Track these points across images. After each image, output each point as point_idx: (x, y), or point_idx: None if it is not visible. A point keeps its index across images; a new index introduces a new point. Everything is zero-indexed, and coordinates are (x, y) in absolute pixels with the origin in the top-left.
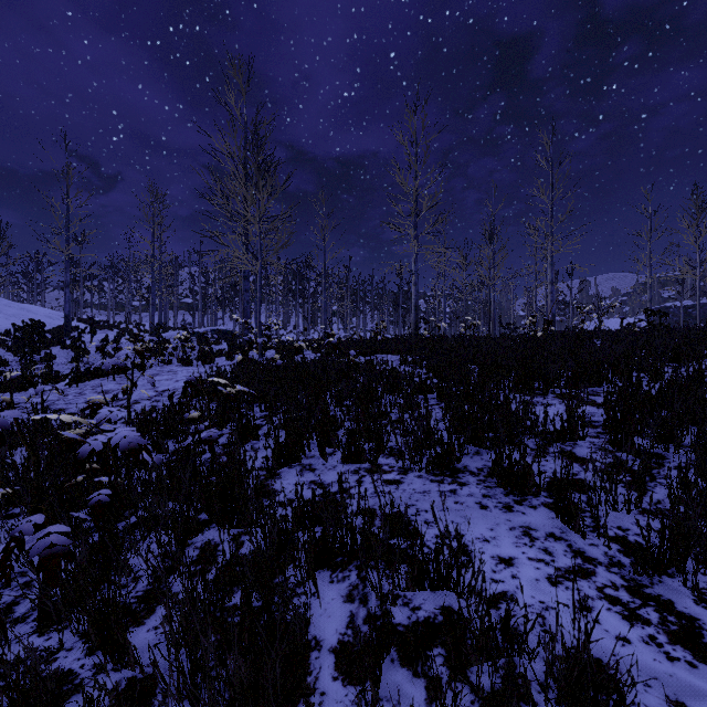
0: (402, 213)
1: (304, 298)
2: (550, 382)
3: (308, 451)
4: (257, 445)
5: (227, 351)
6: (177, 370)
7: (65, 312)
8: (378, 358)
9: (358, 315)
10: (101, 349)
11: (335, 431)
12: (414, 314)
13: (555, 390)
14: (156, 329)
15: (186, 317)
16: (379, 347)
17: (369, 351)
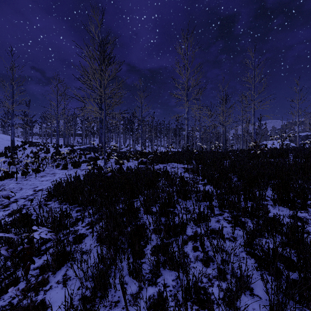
0: (180, 89)
1: (132, 131)
2: (308, 198)
3: (114, 288)
4: (70, 271)
5: (89, 159)
6: (57, 173)
7: (11, 138)
8: (170, 165)
9: (157, 139)
10: (8, 162)
11: (142, 247)
12: (186, 139)
13: (307, 203)
14: (56, 147)
15: (79, 140)
16: (170, 158)
17: (164, 161)
